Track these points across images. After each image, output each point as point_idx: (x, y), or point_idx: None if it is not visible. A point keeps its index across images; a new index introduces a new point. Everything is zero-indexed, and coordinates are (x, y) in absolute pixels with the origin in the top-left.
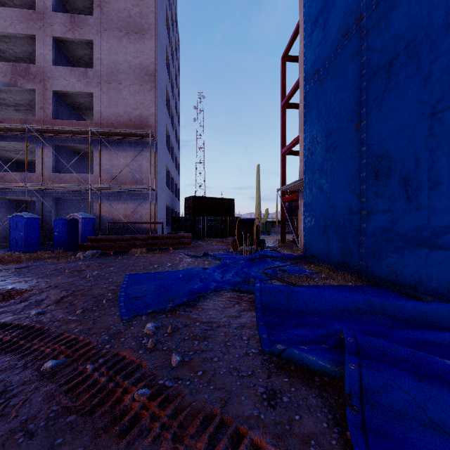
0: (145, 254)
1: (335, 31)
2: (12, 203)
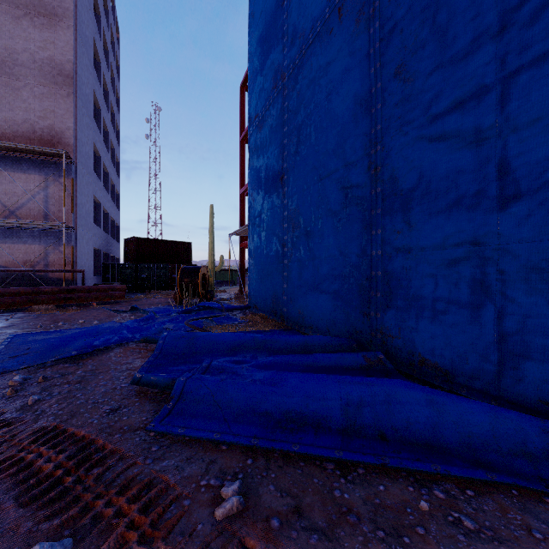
0: (52, 311)
1: (269, 80)
2: None
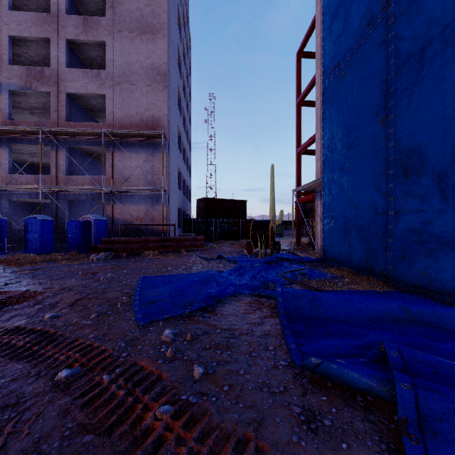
0: (157, 256)
1: (357, 21)
2: (27, 205)
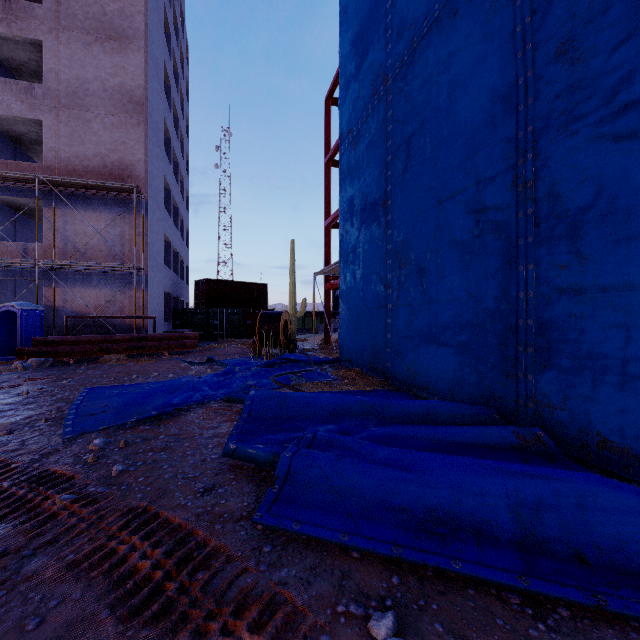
0: (123, 361)
1: (366, 87)
2: None
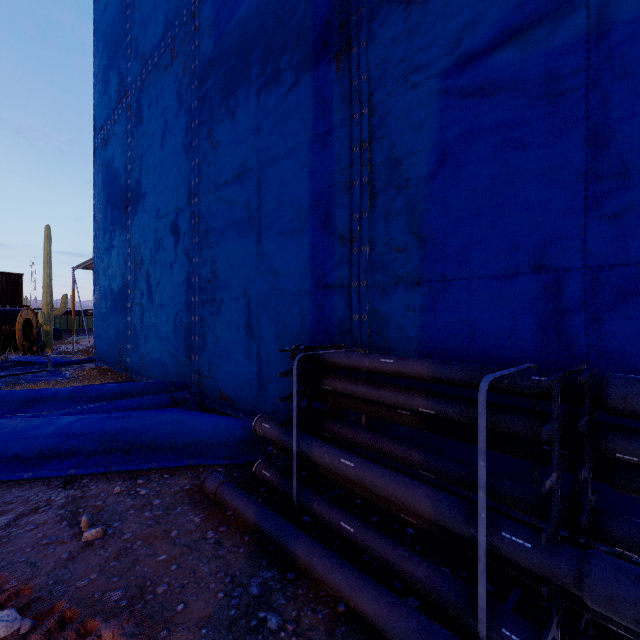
0: None
1: (114, 91)
2: None
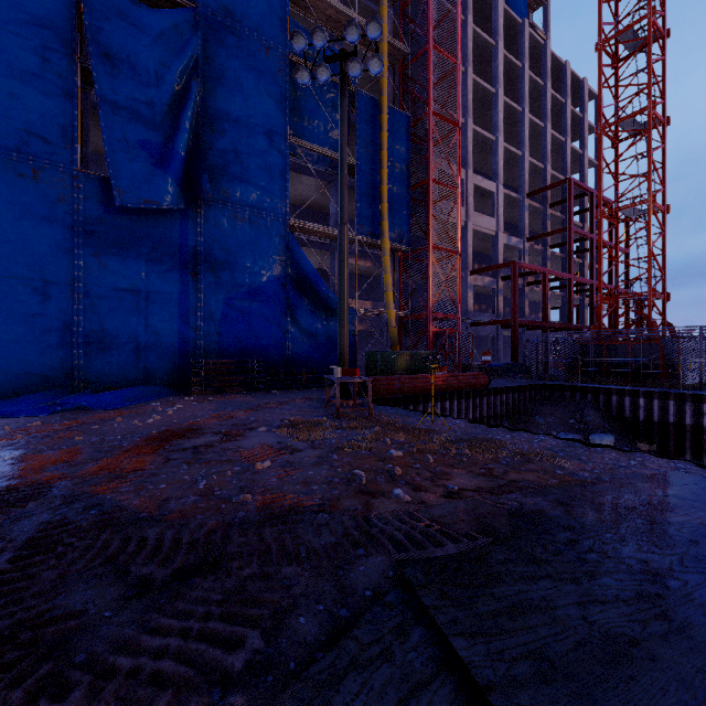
0: None
1: None
2: None
